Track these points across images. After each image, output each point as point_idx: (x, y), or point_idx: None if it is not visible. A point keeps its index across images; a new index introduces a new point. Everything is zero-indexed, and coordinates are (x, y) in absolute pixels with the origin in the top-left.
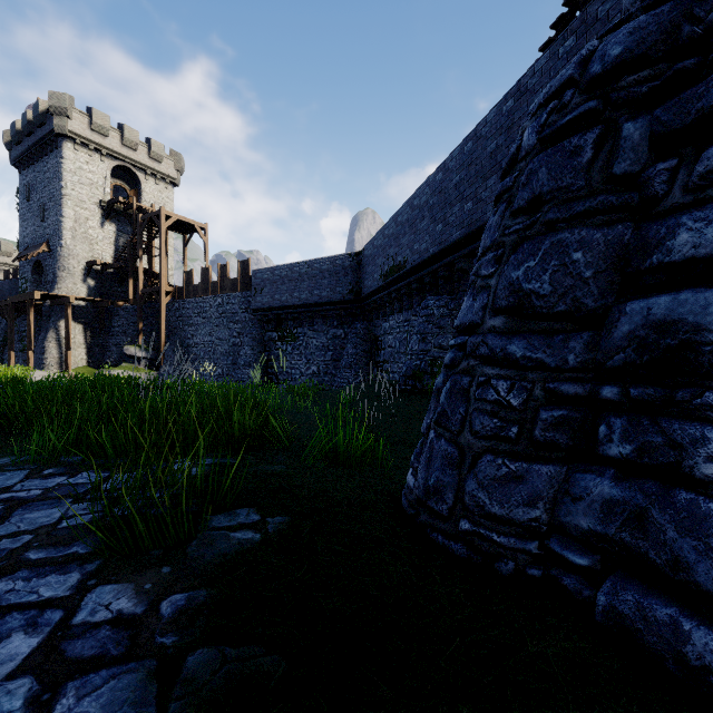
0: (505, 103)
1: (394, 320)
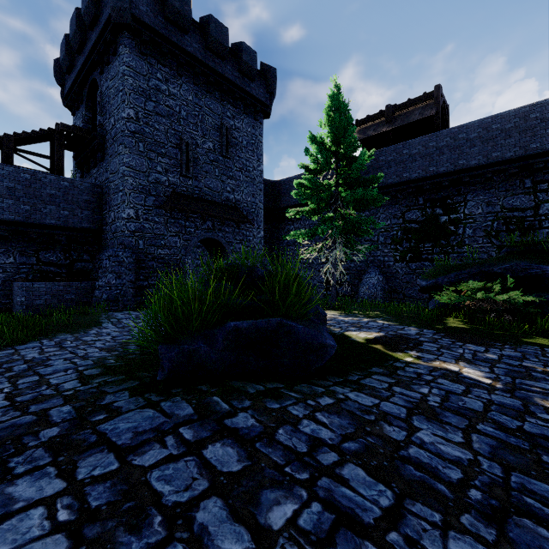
0: None
1: None
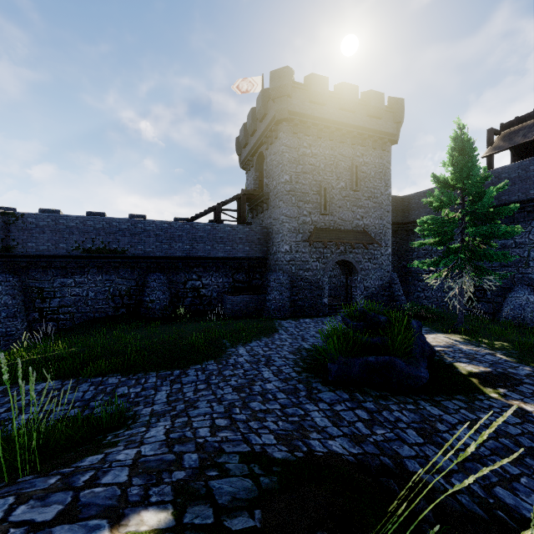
0: (207, 226)
1: (86, 278)
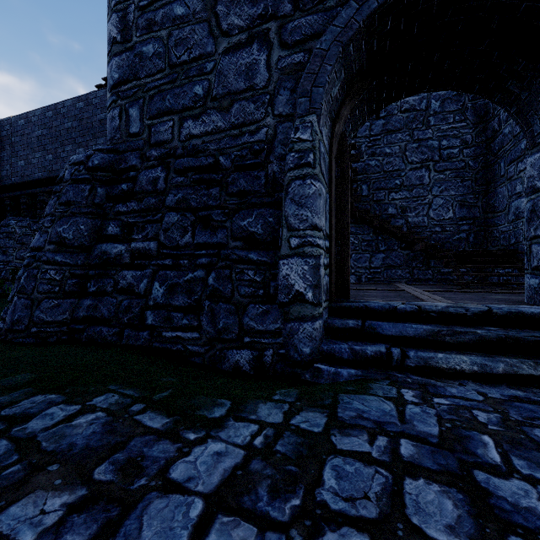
0: (78, 101)
1: None
